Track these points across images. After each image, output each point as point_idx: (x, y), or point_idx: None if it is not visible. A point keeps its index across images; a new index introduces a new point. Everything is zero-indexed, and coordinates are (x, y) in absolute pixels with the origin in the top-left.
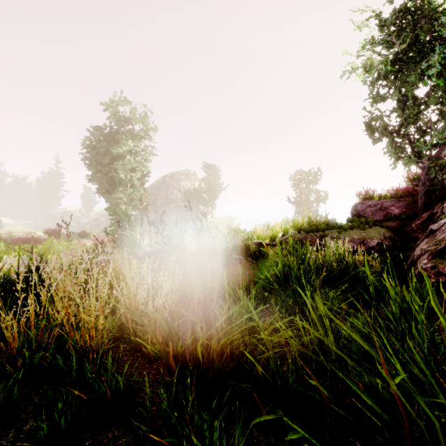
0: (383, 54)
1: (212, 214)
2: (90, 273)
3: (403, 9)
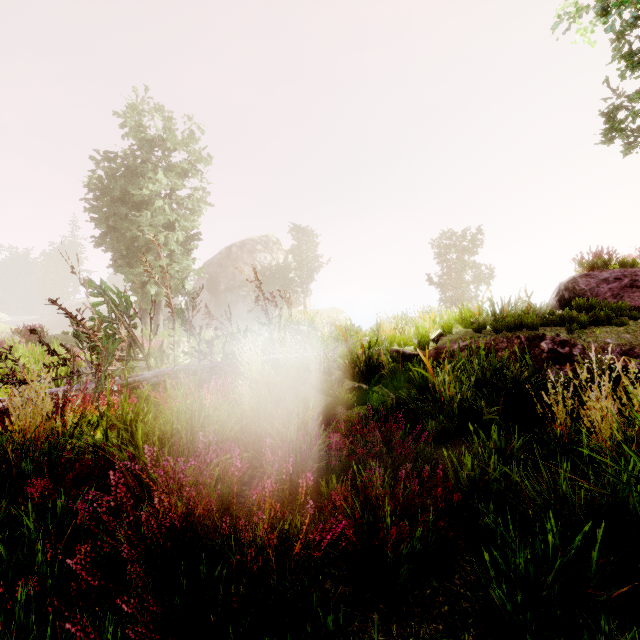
0: None
1: (304, 305)
2: None
3: None
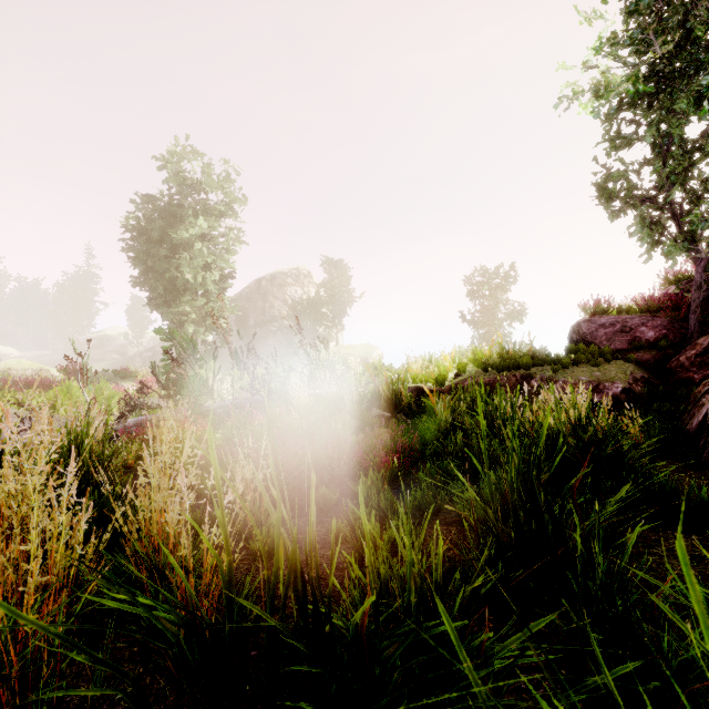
0: (632, 63)
1: (337, 341)
2: (27, 477)
3: None
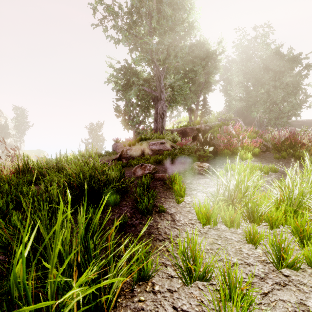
0: (117, 83)
1: (20, 148)
2: None
3: (125, 67)
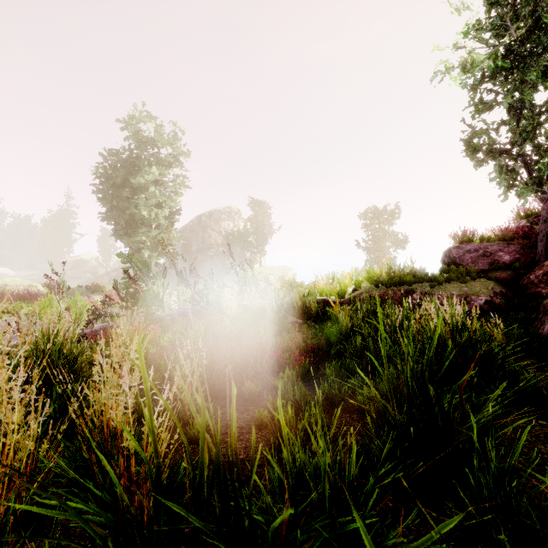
0: (492, 44)
1: (260, 263)
2: None
3: None
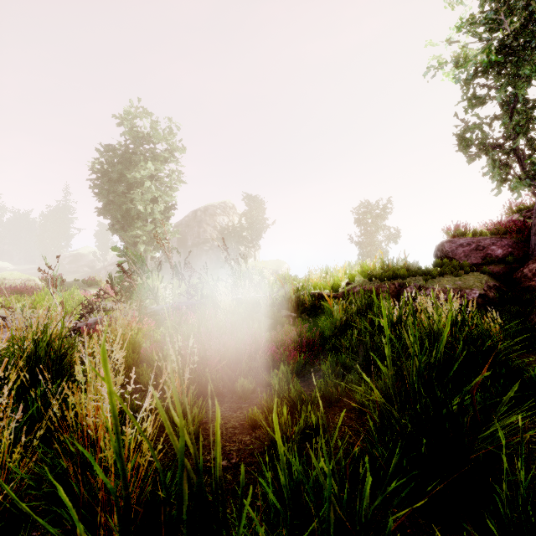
0: (486, 38)
1: (255, 257)
2: None
3: None
